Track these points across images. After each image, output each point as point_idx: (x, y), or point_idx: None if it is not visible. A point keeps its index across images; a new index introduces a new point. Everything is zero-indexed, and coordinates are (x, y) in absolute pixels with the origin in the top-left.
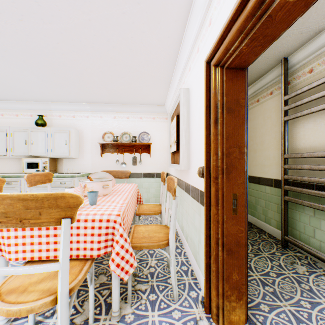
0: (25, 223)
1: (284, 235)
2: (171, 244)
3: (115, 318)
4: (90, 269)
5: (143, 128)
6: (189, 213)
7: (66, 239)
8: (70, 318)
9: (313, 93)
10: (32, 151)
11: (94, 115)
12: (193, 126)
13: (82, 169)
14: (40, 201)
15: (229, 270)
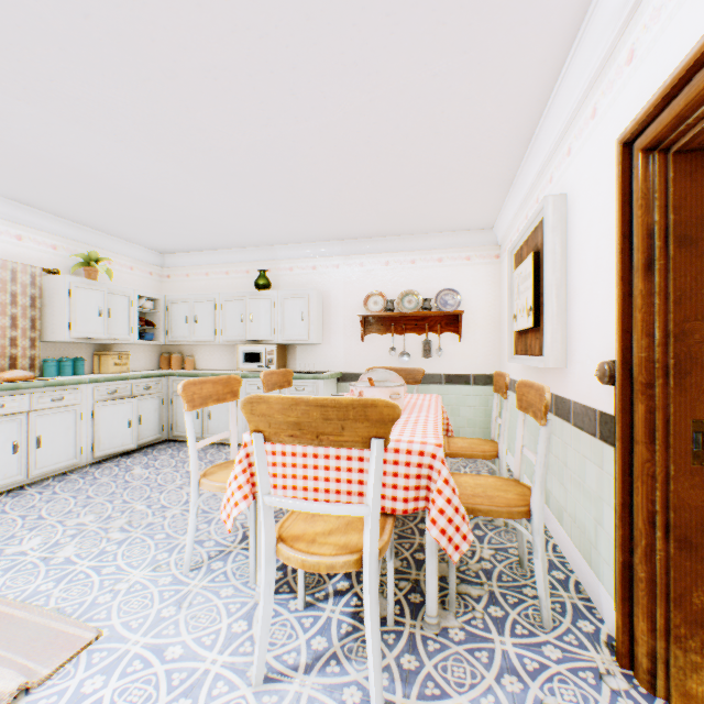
0: (322, 440)
1: None
2: (536, 514)
3: (430, 626)
4: None
5: (445, 281)
6: (567, 460)
7: (377, 470)
8: (355, 610)
9: None
10: (251, 332)
11: (348, 261)
12: (580, 274)
13: (328, 365)
14: (343, 410)
15: (683, 583)
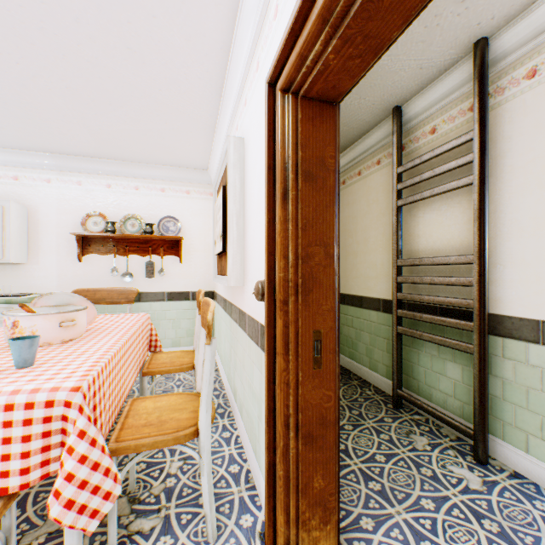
0: None
1: (397, 388)
2: (204, 432)
3: None
4: (3, 519)
5: (168, 210)
6: (245, 364)
7: None
8: None
9: (436, 166)
10: None
11: (63, 177)
12: (251, 206)
13: (36, 287)
14: None
15: (309, 472)
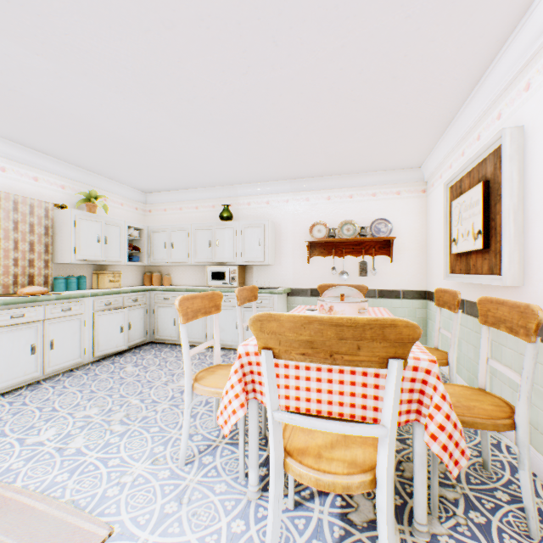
0: (335, 359)
1: None
2: (522, 427)
3: (420, 534)
4: None
5: (379, 212)
6: None
7: (396, 391)
8: (342, 511)
9: None
10: (217, 255)
11: (296, 197)
12: None
13: (279, 282)
14: (359, 329)
15: None
